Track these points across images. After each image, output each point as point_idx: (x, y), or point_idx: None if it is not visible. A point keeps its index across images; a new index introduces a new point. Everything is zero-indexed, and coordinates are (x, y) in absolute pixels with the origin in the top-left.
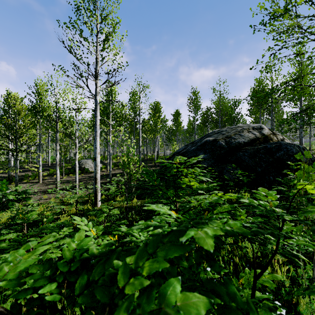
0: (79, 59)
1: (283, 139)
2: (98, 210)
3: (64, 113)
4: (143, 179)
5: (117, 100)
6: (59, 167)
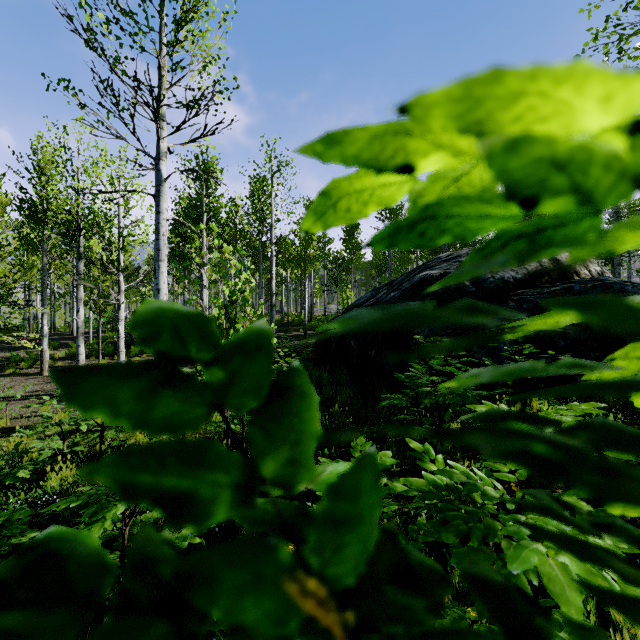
0: (115, 66)
1: (603, 272)
2: (101, 489)
3: (106, 223)
4: (278, 367)
5: (210, 169)
6: (94, 340)
